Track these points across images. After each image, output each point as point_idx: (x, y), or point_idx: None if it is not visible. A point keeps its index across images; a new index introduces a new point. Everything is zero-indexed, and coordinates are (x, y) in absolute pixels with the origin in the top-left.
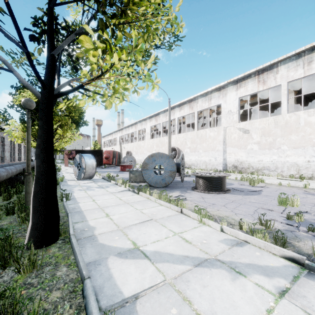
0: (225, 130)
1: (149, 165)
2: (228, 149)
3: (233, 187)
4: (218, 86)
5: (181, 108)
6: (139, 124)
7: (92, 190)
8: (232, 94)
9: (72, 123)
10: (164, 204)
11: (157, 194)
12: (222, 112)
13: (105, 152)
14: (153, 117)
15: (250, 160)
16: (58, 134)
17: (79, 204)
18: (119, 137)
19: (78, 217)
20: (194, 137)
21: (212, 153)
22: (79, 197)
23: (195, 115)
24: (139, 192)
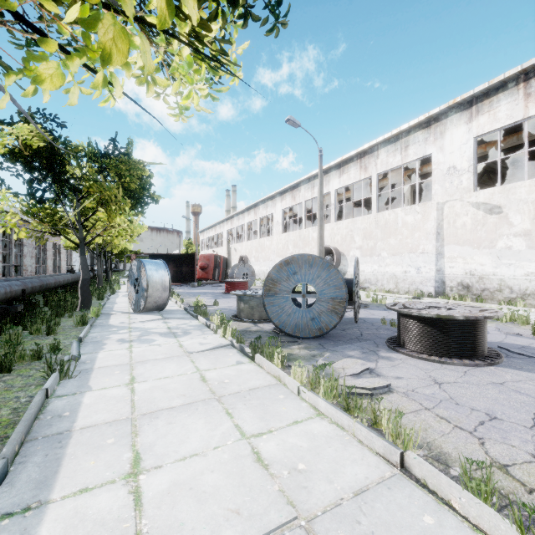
0: (441, 208)
1: (280, 285)
2: (447, 249)
3: (494, 341)
4: (424, 117)
5: (342, 171)
6: (261, 206)
7: (148, 343)
8: (458, 132)
9: (125, 197)
10: (328, 411)
11: (303, 370)
12: (433, 172)
13: (201, 257)
14: (287, 192)
15: (504, 272)
16: (103, 221)
17: (85, 396)
18: (227, 231)
19: (34, 473)
20: (370, 227)
21: (410, 259)
22: (105, 365)
23: (372, 183)
24: (255, 356)
